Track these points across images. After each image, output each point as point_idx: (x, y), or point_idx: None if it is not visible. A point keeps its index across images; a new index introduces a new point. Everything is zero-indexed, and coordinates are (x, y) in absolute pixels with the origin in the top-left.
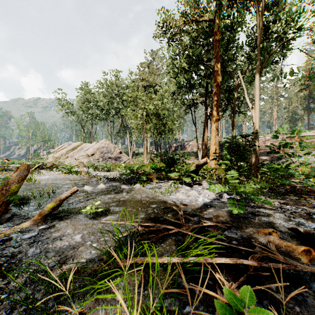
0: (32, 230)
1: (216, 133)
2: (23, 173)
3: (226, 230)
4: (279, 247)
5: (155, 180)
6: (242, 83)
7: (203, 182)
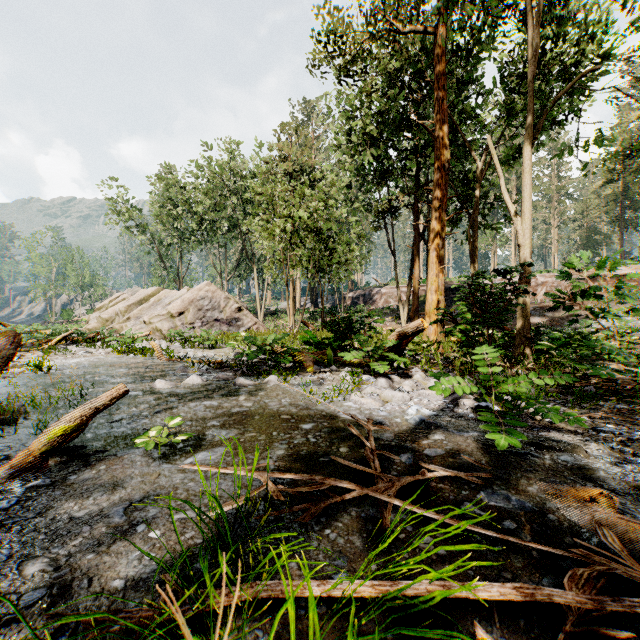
0: (6, 491)
1: (440, 267)
2: (3, 351)
3: (482, 489)
4: (623, 538)
5: (311, 368)
6: (496, 161)
7: (413, 371)
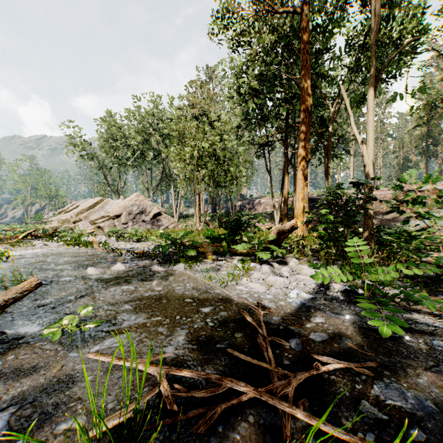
0: None
1: (305, 182)
2: None
3: (374, 382)
4: None
5: (210, 257)
6: (347, 104)
7: (289, 259)
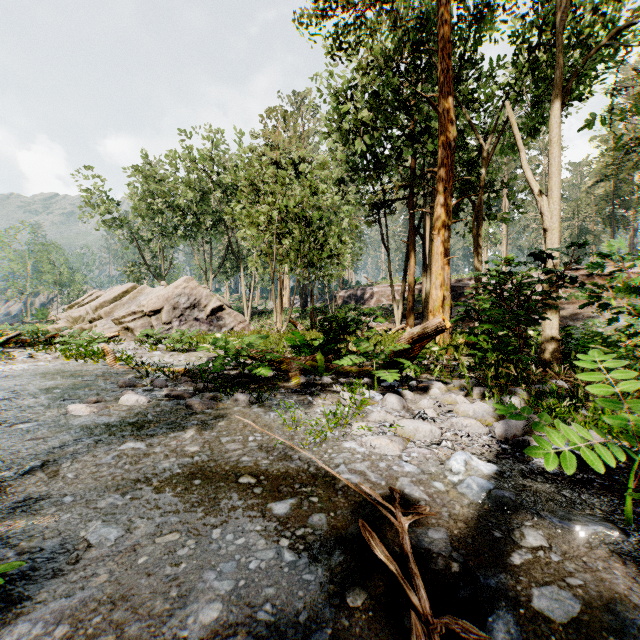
0: None
1: (446, 259)
2: None
3: None
4: None
5: (297, 378)
6: (517, 131)
7: (429, 383)
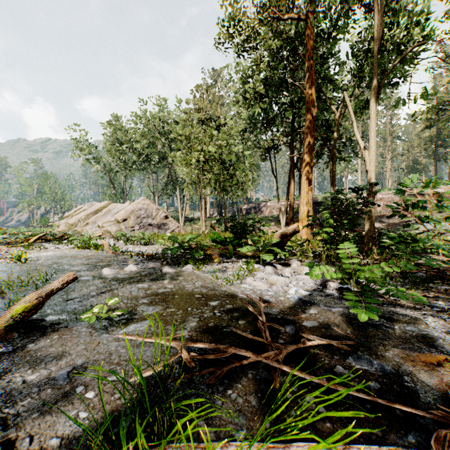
0: None
1: (309, 187)
2: None
3: (350, 354)
4: None
5: (217, 259)
6: (350, 110)
7: (291, 261)
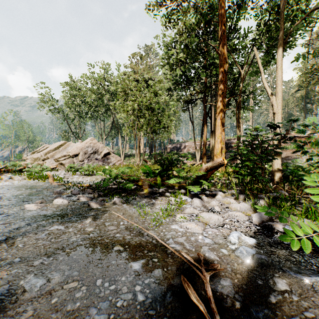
0: None
1: (223, 128)
2: None
3: None
4: None
5: (147, 189)
6: (259, 63)
7: (215, 192)
